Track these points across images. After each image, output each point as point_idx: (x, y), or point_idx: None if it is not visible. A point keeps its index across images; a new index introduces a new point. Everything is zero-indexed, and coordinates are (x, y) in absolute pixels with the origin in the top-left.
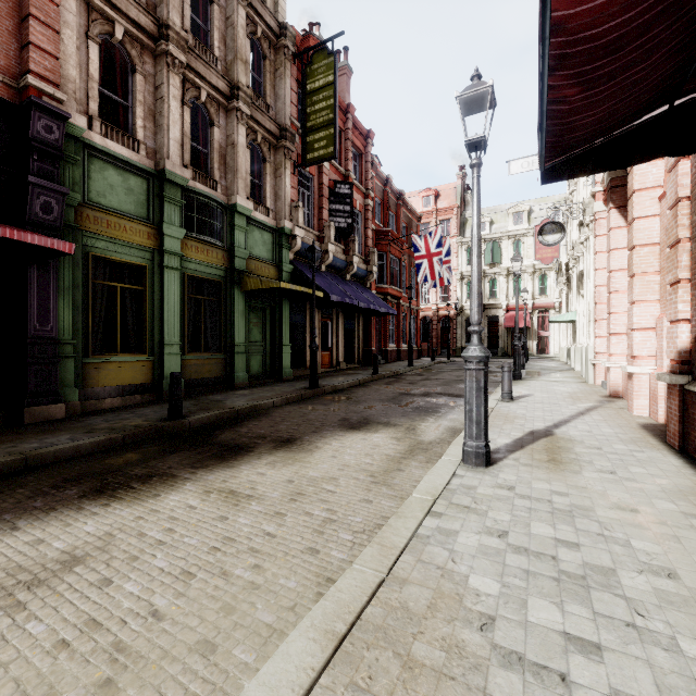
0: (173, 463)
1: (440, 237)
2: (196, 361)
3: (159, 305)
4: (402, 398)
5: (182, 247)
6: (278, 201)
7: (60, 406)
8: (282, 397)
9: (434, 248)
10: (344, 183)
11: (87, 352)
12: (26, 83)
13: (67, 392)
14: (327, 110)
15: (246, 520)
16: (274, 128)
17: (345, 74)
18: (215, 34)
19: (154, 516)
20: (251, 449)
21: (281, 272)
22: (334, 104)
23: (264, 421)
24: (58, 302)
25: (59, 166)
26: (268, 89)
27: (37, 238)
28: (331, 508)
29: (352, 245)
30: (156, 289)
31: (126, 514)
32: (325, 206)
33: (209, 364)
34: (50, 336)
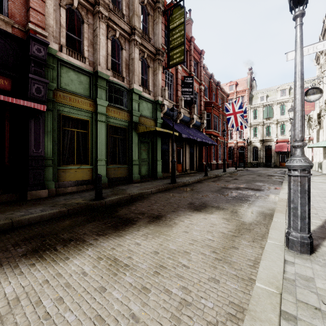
0: (87, 230)
1: (241, 103)
2: (114, 168)
3: (95, 140)
4: (224, 190)
5: (106, 111)
6: (155, 87)
7: (45, 191)
8: (156, 188)
9: (237, 109)
10: (189, 77)
11: (60, 164)
12: (28, 27)
13: (49, 183)
14: (180, 37)
15: (118, 294)
16: (153, 50)
17: (189, 23)
18: (123, 3)
19: (56, 280)
20: (135, 222)
21: (156, 123)
22: (184, 33)
23: (145, 202)
24: (44, 138)
25: (44, 69)
26: (150, 30)
27: (26, 102)
28: (185, 286)
29: (193, 109)
30: (93, 132)
31: (39, 277)
32: (179, 89)
33: (120, 170)
34: (40, 155)
